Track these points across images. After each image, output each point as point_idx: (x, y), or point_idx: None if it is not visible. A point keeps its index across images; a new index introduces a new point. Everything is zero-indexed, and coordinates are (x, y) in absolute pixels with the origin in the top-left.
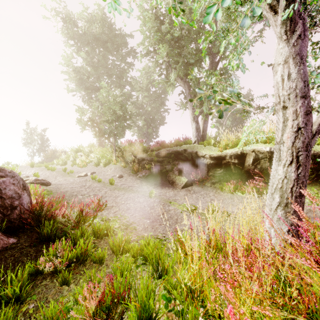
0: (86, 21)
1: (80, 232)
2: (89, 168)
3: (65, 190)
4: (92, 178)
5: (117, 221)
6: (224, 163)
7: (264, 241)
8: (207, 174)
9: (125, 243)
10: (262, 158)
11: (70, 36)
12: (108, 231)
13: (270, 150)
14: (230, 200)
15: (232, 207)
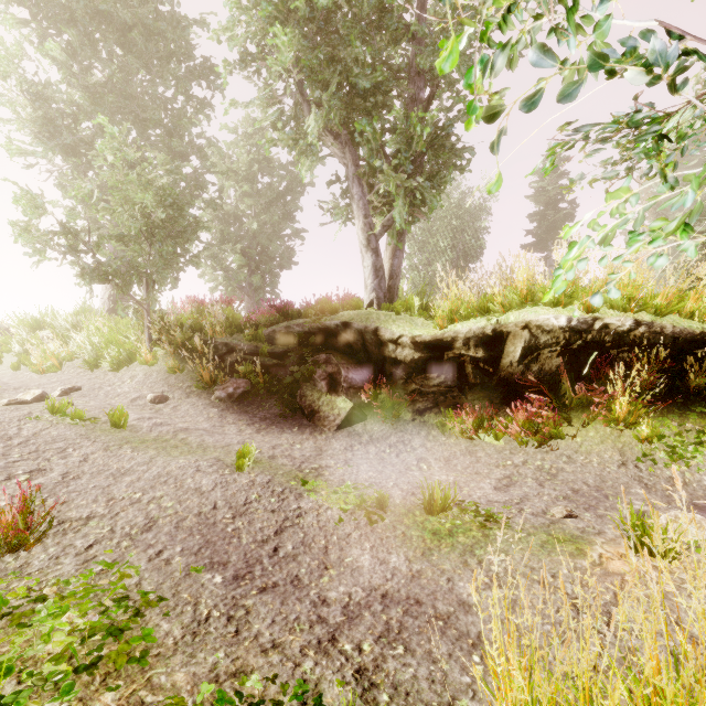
0: None
1: None
2: (65, 376)
3: None
4: (50, 410)
5: (67, 610)
6: (450, 358)
7: None
8: (405, 388)
9: None
10: (546, 345)
11: None
12: None
13: (570, 325)
14: (468, 460)
15: (481, 483)
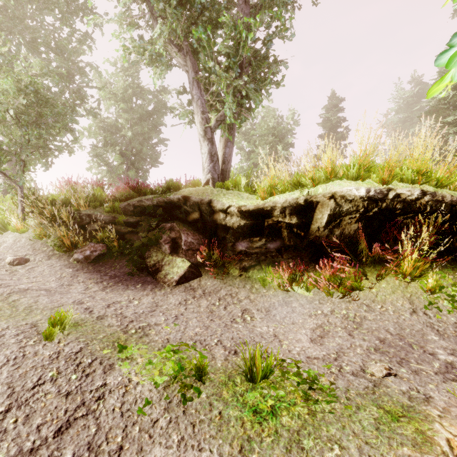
0: None
1: None
2: None
3: None
4: None
5: None
6: (269, 224)
7: None
8: (233, 249)
9: None
10: (348, 212)
11: None
12: None
13: (368, 195)
14: (285, 310)
15: (298, 334)
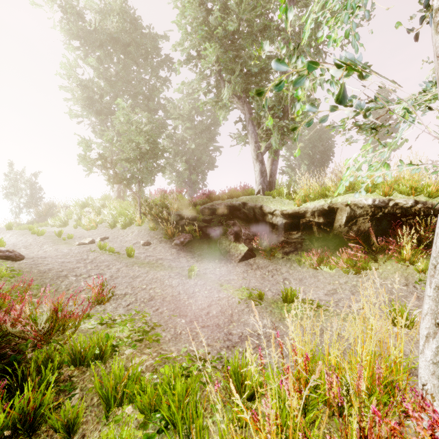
0: (97, 11)
1: (44, 355)
2: (99, 231)
3: (47, 268)
4: (99, 247)
5: (127, 324)
6: (303, 223)
7: (398, 371)
8: (278, 239)
9: (129, 382)
10: (360, 215)
11: (72, 33)
12: (103, 350)
13: (374, 203)
14: (312, 280)
15: (318, 291)
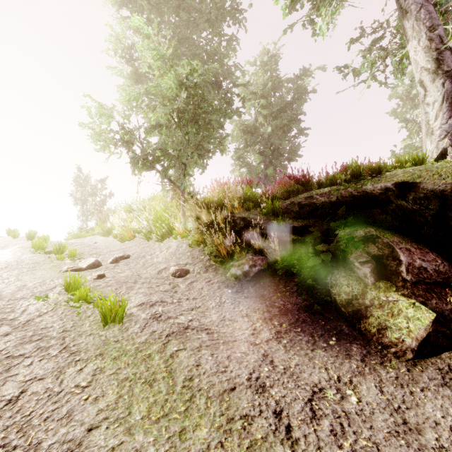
0: None
1: None
2: (131, 244)
3: None
4: (67, 286)
5: None
6: None
7: None
8: None
9: None
10: None
11: None
12: None
13: None
14: None
15: None
